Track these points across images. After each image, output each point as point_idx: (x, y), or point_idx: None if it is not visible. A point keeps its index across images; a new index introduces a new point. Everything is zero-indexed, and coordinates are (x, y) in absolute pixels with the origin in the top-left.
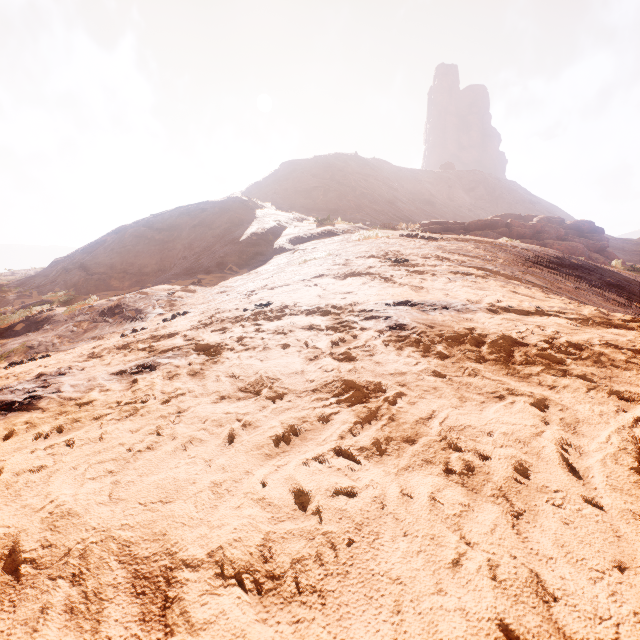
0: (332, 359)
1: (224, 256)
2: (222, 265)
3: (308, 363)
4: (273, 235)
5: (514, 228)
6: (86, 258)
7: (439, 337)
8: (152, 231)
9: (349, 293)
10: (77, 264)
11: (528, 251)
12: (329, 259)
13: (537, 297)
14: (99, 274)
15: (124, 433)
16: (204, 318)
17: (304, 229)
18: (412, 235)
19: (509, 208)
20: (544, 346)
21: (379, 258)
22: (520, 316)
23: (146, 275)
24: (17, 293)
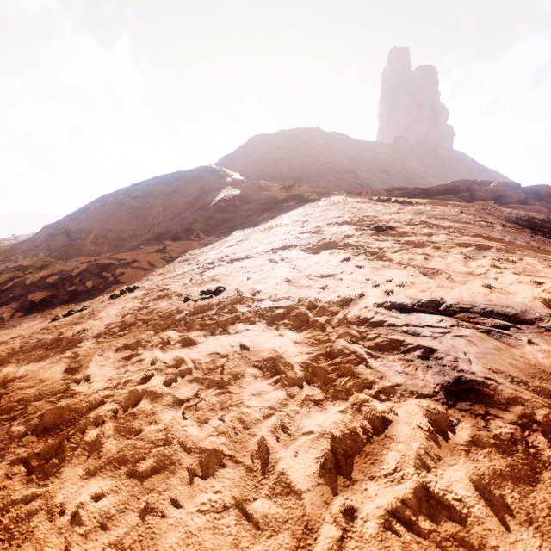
0: None
1: (192, 222)
2: (190, 231)
3: None
4: (240, 201)
5: (476, 192)
6: (70, 224)
7: None
8: (130, 199)
9: (329, 276)
10: (62, 230)
11: (515, 215)
12: (296, 226)
13: None
14: (80, 239)
15: None
16: (135, 308)
17: (270, 195)
18: (384, 199)
19: (458, 176)
20: None
21: (354, 225)
22: None
23: (123, 240)
24: (4, 258)
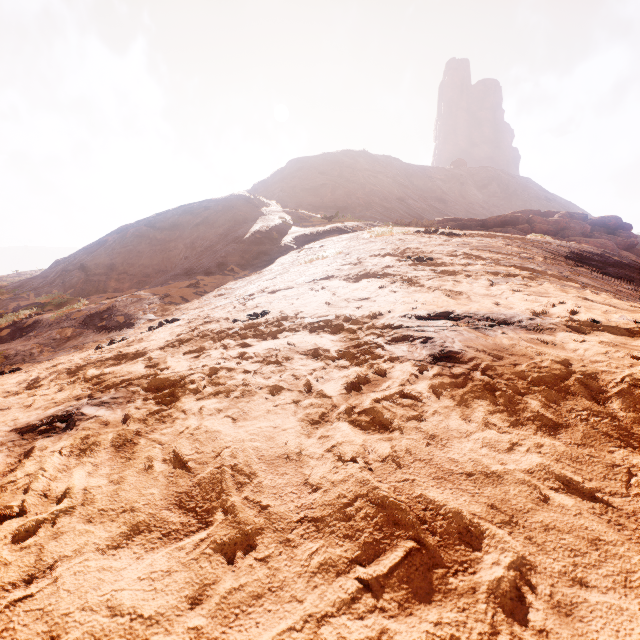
0: (351, 426)
1: (226, 256)
2: (223, 265)
3: (309, 432)
4: (278, 233)
5: (536, 224)
6: (86, 259)
7: (520, 378)
8: (154, 230)
9: (365, 300)
10: (77, 265)
11: (565, 248)
12: (338, 258)
13: (620, 306)
14: (99, 275)
15: None
16: (186, 330)
17: (311, 227)
18: (431, 231)
19: (523, 205)
20: None
21: (396, 256)
22: (621, 337)
23: (147, 276)
24: (14, 295)
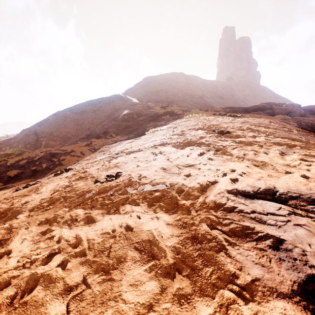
0: None
1: (108, 127)
2: (106, 133)
3: None
4: (136, 115)
5: (275, 110)
6: (37, 129)
7: None
8: (72, 114)
9: (191, 166)
10: (32, 132)
11: (303, 124)
12: (169, 130)
13: None
14: (43, 137)
15: None
16: (63, 186)
17: (154, 111)
18: (222, 114)
19: (263, 100)
20: None
21: (205, 130)
22: None
23: (68, 138)
24: None
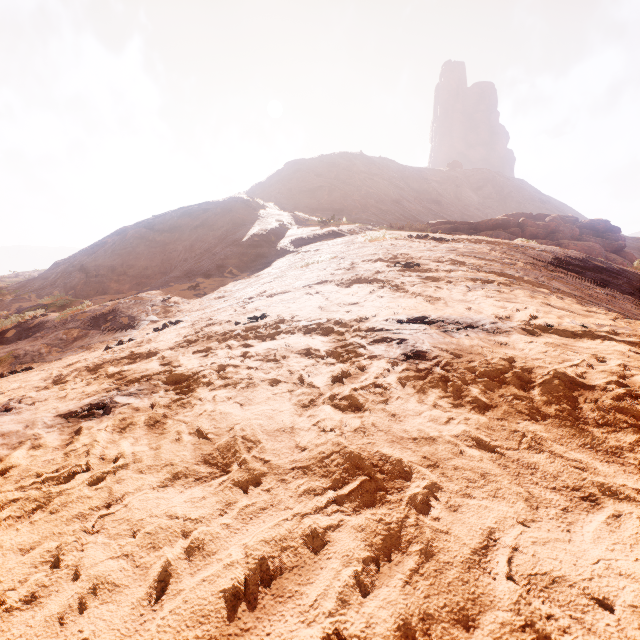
0: (332, 408)
1: (224, 258)
2: (222, 268)
3: (300, 413)
4: (275, 236)
5: (527, 228)
6: (86, 260)
7: (471, 372)
8: (153, 232)
9: (354, 304)
10: (77, 266)
11: (548, 253)
12: (333, 262)
13: (576, 311)
14: (99, 277)
15: (8, 555)
16: (191, 332)
17: (308, 230)
18: (421, 236)
19: (518, 207)
20: (619, 392)
21: (387, 262)
22: (565, 339)
23: (146, 277)
24: (16, 296)
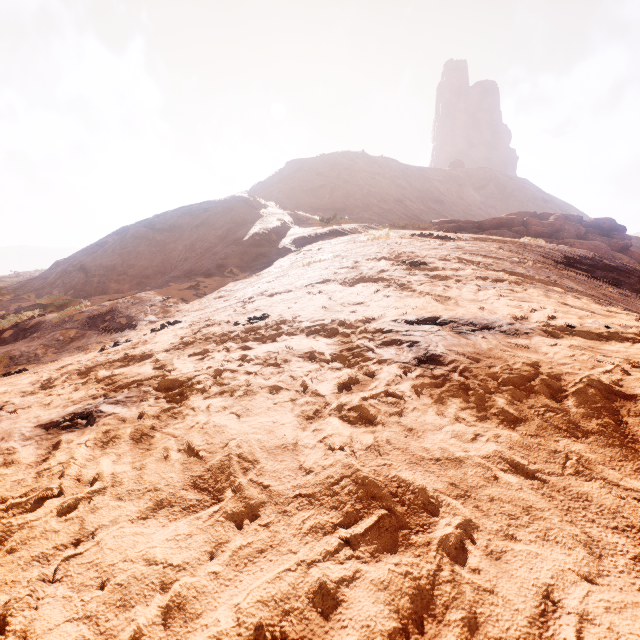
0: (340, 421)
1: (225, 258)
2: (223, 267)
3: (304, 426)
4: (277, 235)
5: (531, 226)
6: (86, 260)
7: (493, 379)
8: (153, 232)
9: (359, 304)
10: (77, 266)
11: (556, 251)
12: (336, 261)
13: (597, 311)
14: (99, 276)
15: None
16: (189, 333)
17: (309, 229)
18: (426, 234)
19: (521, 206)
20: None
21: (392, 260)
22: (590, 341)
23: (147, 277)
24: (15, 296)
